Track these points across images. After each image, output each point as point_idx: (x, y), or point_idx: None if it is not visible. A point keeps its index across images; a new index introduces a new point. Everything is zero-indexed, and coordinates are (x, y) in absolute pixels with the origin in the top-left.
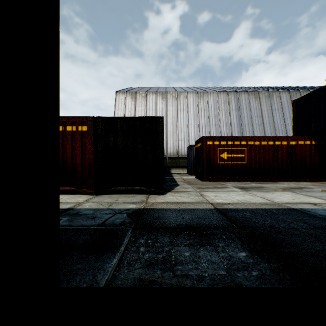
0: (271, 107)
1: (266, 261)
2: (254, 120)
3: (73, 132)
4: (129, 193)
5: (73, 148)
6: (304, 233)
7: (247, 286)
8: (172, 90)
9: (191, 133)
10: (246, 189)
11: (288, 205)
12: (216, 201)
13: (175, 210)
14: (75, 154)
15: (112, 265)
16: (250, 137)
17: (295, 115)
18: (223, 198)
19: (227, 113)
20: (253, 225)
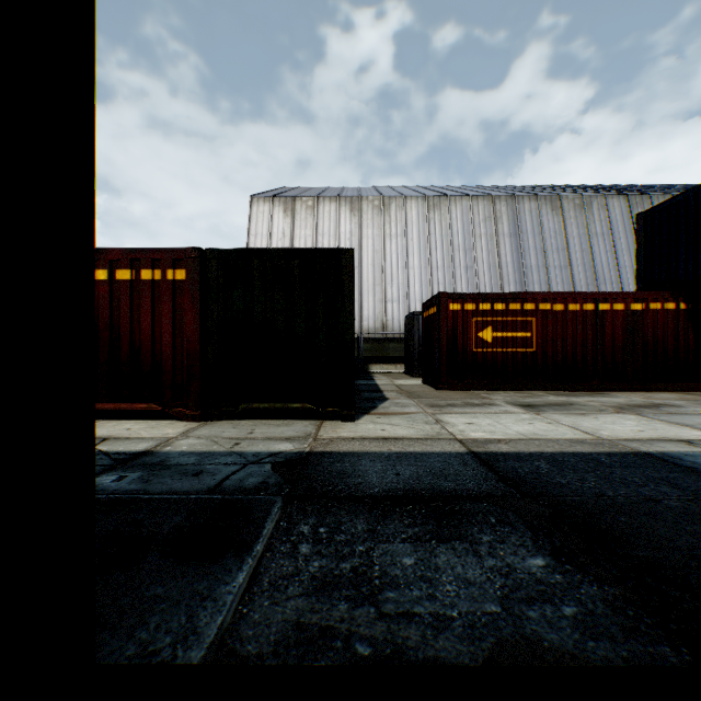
0: (588, 229)
1: (594, 579)
2: (551, 258)
3: (155, 283)
4: (279, 418)
5: (154, 318)
6: (675, 510)
7: (554, 644)
8: (373, 194)
9: (414, 286)
10: (536, 408)
11: (632, 444)
12: (470, 435)
13: (380, 455)
14: (160, 332)
15: (234, 588)
16: (543, 295)
17: (641, 246)
18: (486, 430)
19: (493, 243)
20: (557, 492)
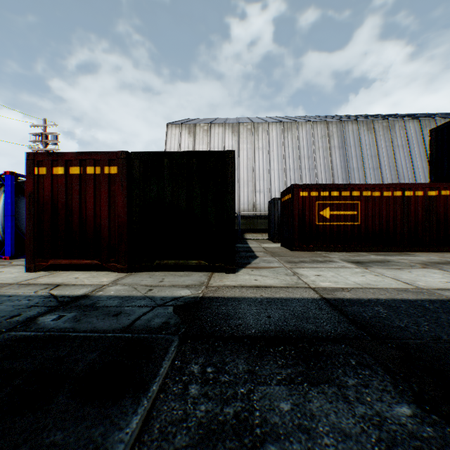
0: (392, 142)
1: None
2: (366, 162)
3: (96, 176)
4: (182, 270)
5: (96, 200)
6: None
7: None
8: (247, 121)
9: (274, 182)
10: (364, 264)
11: (445, 292)
12: (320, 285)
13: (254, 300)
14: (100, 210)
15: (126, 435)
16: (365, 185)
17: (434, 151)
18: (331, 280)
19: (327, 153)
20: (400, 335)
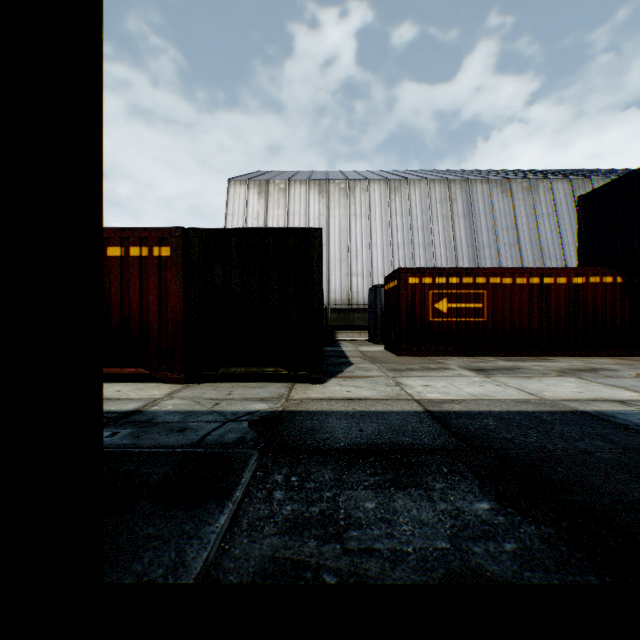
0: (535, 209)
1: (532, 520)
2: (501, 236)
3: (143, 259)
4: (254, 381)
5: (142, 291)
6: (606, 461)
7: (495, 574)
8: (340, 178)
9: (377, 262)
10: (487, 372)
11: (571, 403)
12: (427, 396)
13: (345, 414)
14: (147, 303)
15: (217, 528)
16: (493, 270)
17: (582, 225)
18: (441, 391)
19: (448, 223)
20: (502, 446)
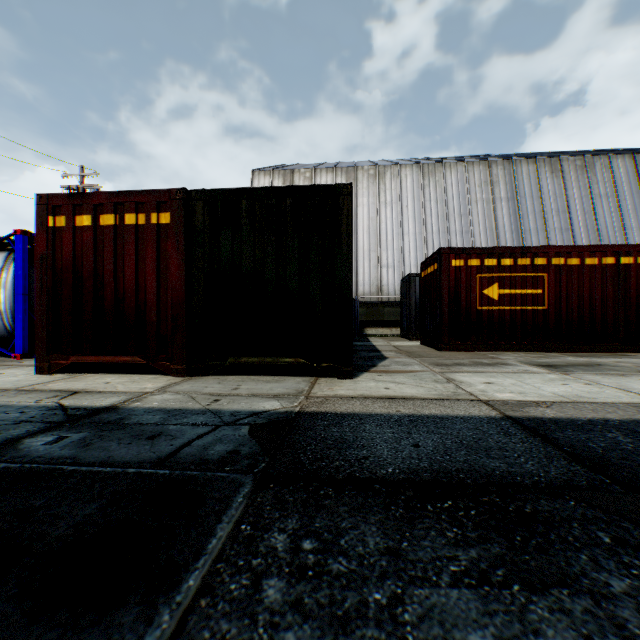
0: (591, 190)
1: None
2: (550, 220)
3: (140, 228)
4: (270, 374)
5: (138, 265)
6: None
7: None
8: (369, 164)
9: (409, 252)
10: (559, 368)
11: None
12: (496, 396)
13: (388, 418)
14: (144, 280)
15: None
16: (556, 248)
17: None
18: (512, 390)
19: (489, 208)
20: None
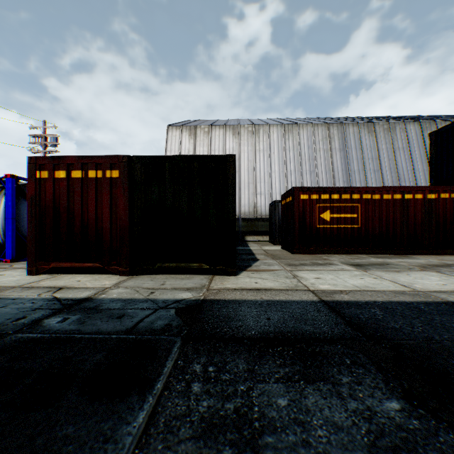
0: (393, 145)
1: (448, 425)
2: (367, 164)
3: (98, 180)
4: (183, 273)
5: (97, 204)
6: None
7: None
8: (248, 123)
9: (275, 184)
10: (363, 266)
11: (441, 295)
12: (319, 287)
13: (255, 302)
14: (101, 213)
15: (134, 428)
16: (365, 188)
17: (433, 154)
18: (330, 283)
19: (328, 155)
20: (394, 336)
